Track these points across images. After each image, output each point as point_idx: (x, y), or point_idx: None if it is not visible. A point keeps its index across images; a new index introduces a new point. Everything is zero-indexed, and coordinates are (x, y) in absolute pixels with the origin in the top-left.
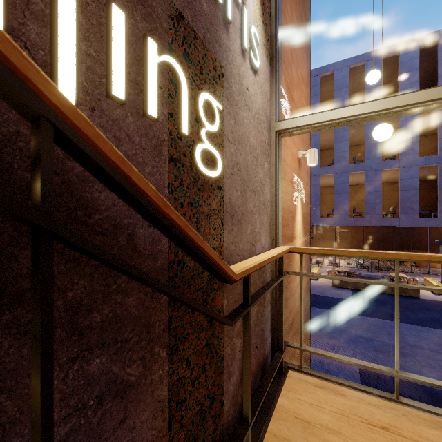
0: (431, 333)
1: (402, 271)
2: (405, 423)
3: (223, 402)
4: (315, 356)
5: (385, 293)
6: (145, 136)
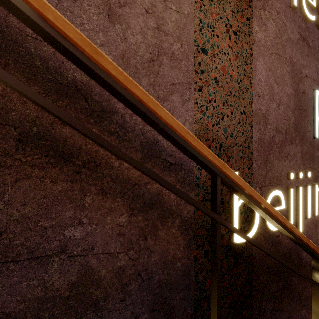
0: None
1: None
2: None
3: None
4: None
5: None
6: (312, 223)
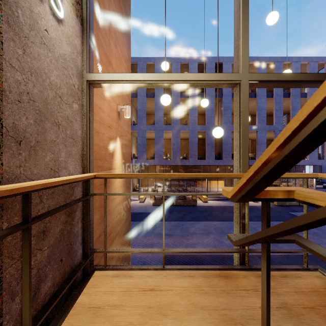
0: (200, 224)
1: (190, 191)
2: (164, 281)
3: (1, 324)
4: (137, 255)
5: (181, 205)
6: None
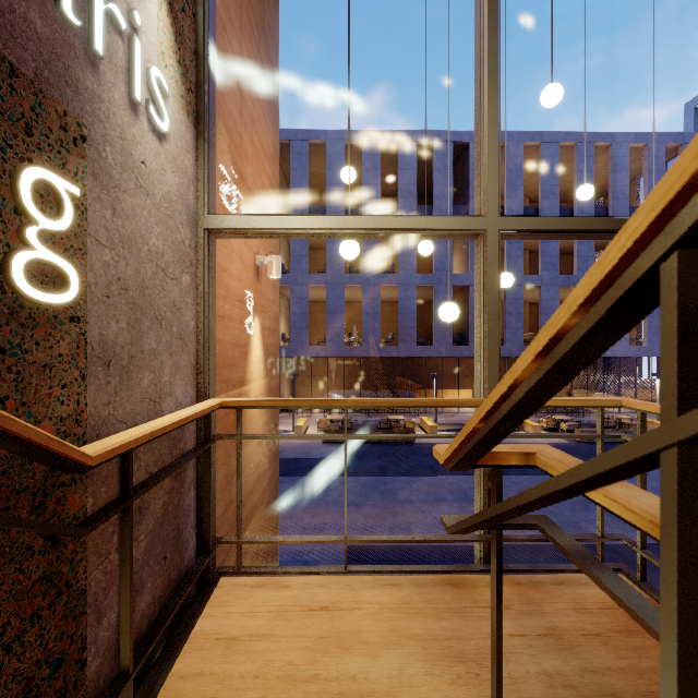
0: (422, 482)
1: (401, 412)
2: (347, 594)
3: (85, 661)
4: (292, 547)
5: (382, 442)
6: None
